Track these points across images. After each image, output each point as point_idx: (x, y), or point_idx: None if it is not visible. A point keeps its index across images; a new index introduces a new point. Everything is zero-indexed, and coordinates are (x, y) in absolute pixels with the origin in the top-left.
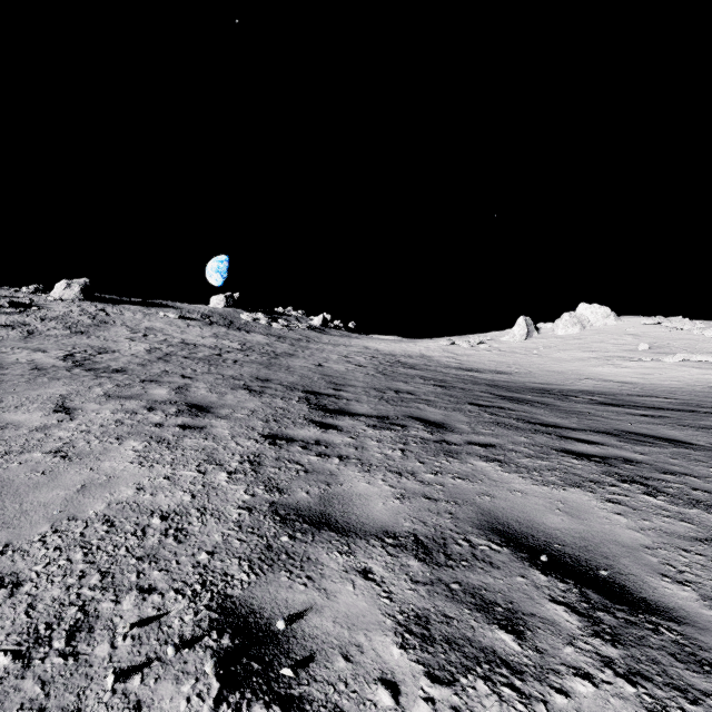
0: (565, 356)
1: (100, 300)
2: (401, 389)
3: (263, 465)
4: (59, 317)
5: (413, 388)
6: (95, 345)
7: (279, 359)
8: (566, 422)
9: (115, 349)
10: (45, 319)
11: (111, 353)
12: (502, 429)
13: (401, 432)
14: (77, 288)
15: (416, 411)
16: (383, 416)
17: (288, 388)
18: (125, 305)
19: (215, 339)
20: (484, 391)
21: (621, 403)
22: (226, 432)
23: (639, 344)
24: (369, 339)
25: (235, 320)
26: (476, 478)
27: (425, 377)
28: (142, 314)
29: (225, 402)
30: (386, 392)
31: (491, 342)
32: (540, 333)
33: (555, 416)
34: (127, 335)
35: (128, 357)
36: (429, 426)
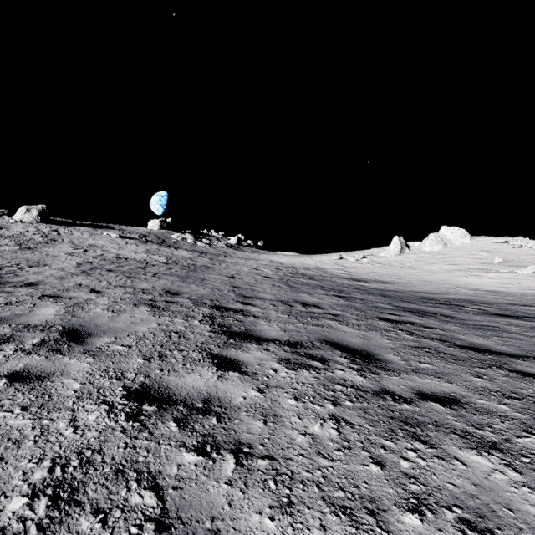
0: (434, 268)
1: (55, 223)
2: (307, 302)
3: (76, 503)
4: (14, 236)
5: (317, 300)
6: (32, 259)
7: (197, 272)
8: (493, 343)
9: (48, 263)
10: (0, 237)
11: (41, 266)
12: (440, 361)
13: (322, 373)
14: (35, 213)
15: (330, 331)
16: (295, 342)
17: (195, 303)
18: (76, 226)
19: (146, 254)
20: (382, 301)
21: (511, 313)
22: (74, 386)
23: (493, 258)
24: (274, 255)
25: (167, 239)
26: (507, 528)
27: (325, 288)
28: (89, 234)
29: (114, 324)
30: (293, 305)
31: (371, 256)
32: (410, 249)
33: (474, 334)
34: (69, 250)
35: (54, 270)
36: (355, 359)
